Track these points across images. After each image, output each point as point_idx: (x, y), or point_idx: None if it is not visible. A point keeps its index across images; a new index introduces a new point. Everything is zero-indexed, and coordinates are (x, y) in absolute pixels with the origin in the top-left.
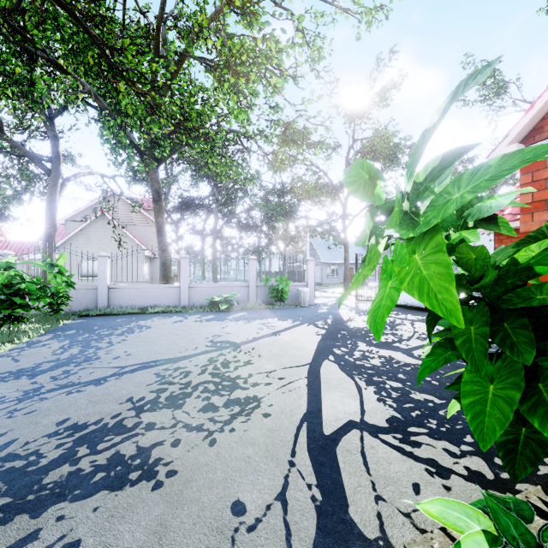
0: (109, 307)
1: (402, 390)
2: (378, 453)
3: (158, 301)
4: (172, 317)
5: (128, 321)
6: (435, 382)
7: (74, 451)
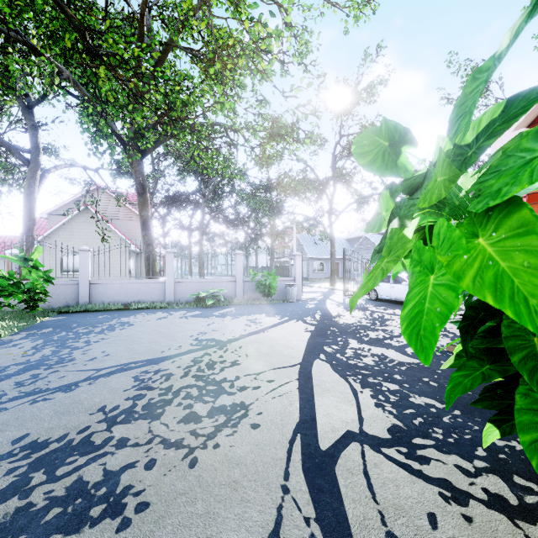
0: (90, 303)
1: (400, 393)
2: (383, 472)
3: (143, 297)
4: (156, 313)
5: (109, 318)
6: (433, 383)
7: (28, 478)
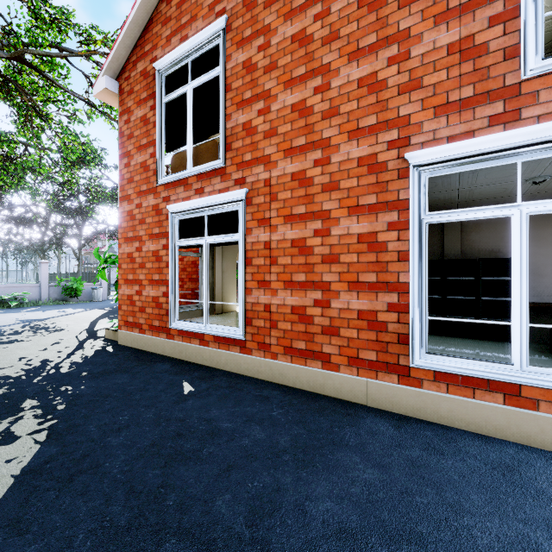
0: None
1: None
2: None
3: None
4: None
5: None
6: None
7: None
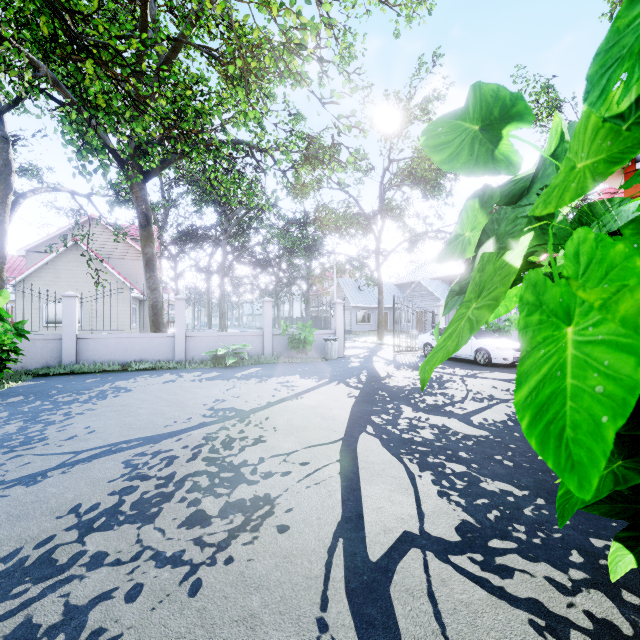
0: (78, 363)
1: (468, 477)
2: (454, 593)
3: (146, 355)
4: (163, 375)
5: (101, 382)
6: (508, 462)
7: None
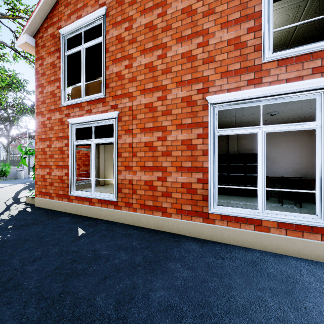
0: None
1: None
2: None
3: None
4: None
5: None
6: None
7: None
